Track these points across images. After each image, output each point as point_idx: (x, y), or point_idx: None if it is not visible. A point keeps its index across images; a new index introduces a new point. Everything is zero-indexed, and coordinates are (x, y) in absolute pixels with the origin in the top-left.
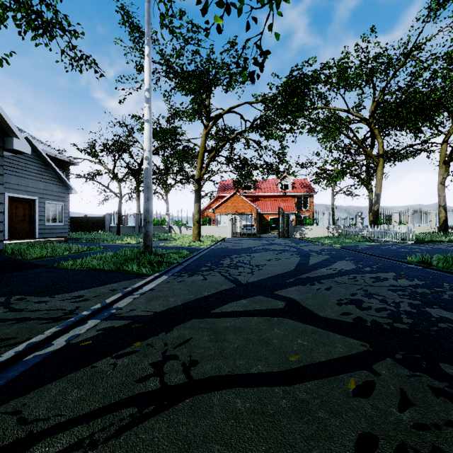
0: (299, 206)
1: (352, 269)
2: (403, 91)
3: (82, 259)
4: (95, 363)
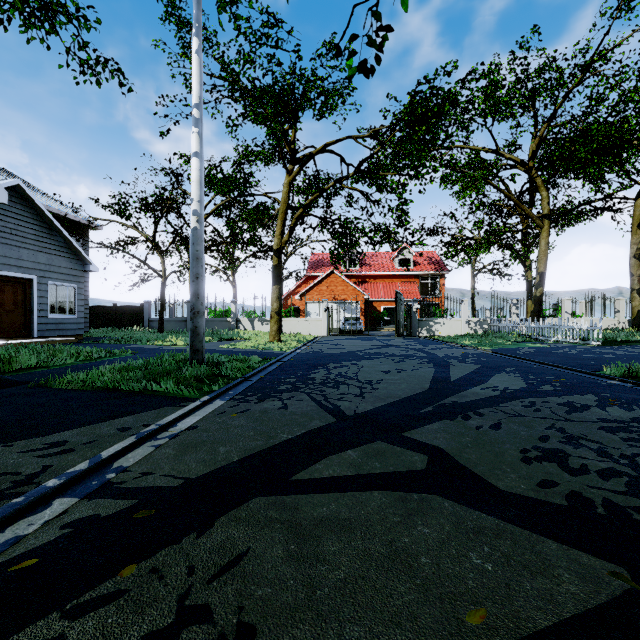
0: (424, 290)
1: (522, 388)
2: (579, 122)
3: (89, 372)
4: (15, 635)
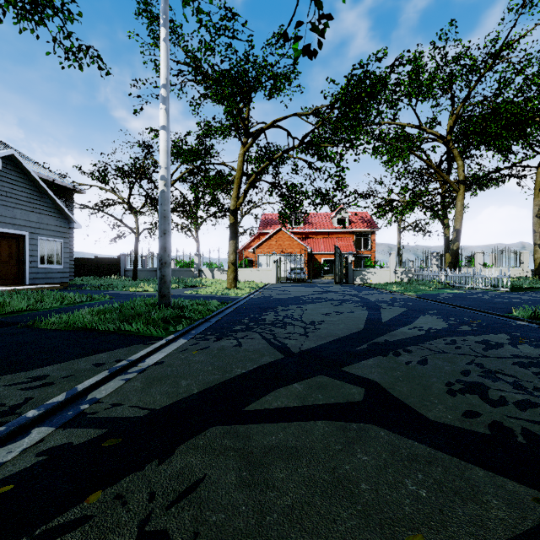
0: (358, 245)
1: (444, 328)
2: (489, 102)
3: (71, 314)
4: None
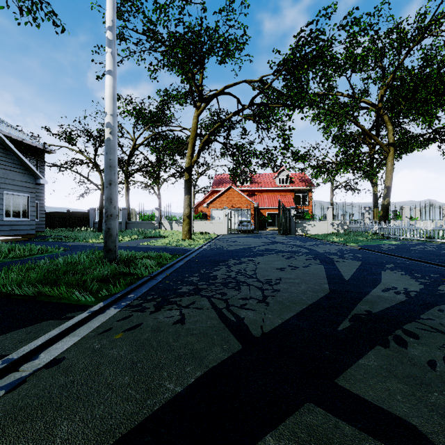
0: (296, 201)
1: (422, 289)
2: (417, 73)
3: None
4: None
